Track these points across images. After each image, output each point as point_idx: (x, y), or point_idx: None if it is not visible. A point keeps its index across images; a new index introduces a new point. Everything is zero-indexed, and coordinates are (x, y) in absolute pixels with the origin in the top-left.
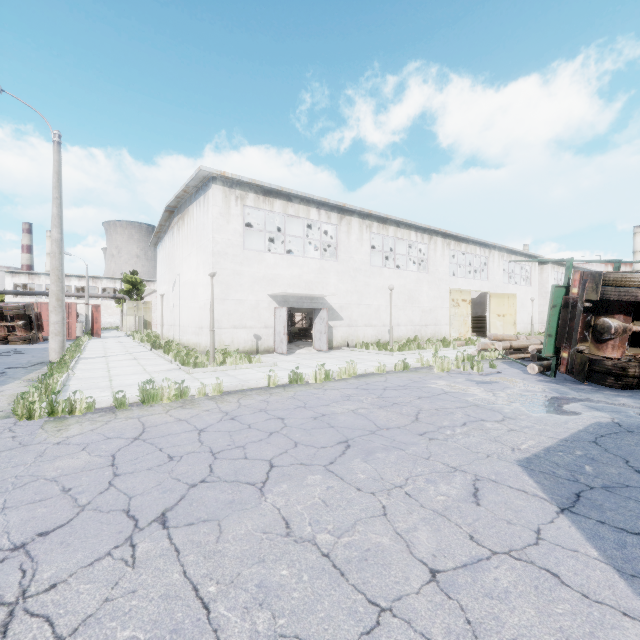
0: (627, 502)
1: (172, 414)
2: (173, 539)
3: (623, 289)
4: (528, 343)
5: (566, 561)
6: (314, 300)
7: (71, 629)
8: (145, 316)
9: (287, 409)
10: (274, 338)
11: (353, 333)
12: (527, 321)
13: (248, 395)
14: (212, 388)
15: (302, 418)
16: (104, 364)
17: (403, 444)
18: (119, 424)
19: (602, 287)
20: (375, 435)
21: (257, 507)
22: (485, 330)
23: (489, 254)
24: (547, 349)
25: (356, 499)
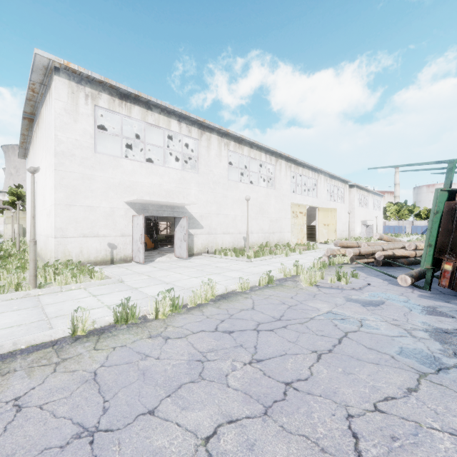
0: None
1: None
2: None
3: None
4: (373, 249)
5: None
6: (175, 209)
7: None
8: (25, 225)
9: None
10: (132, 246)
11: (212, 240)
12: (342, 229)
13: (3, 375)
14: None
15: None
16: None
17: None
18: None
19: None
20: None
21: None
22: (313, 236)
23: (318, 177)
24: (426, 260)
25: None
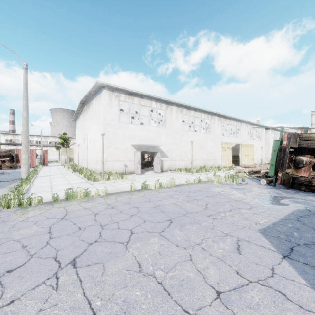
0: None
1: (81, 205)
2: (79, 274)
3: (309, 142)
4: (260, 169)
5: (289, 286)
6: (154, 147)
7: None
8: (70, 155)
9: (140, 202)
10: (134, 166)
11: (173, 164)
12: (259, 158)
13: (120, 195)
14: (102, 192)
15: (148, 207)
16: (49, 179)
17: (200, 221)
18: (54, 210)
19: (299, 141)
20: (185, 216)
21: (124, 256)
22: (238, 162)
23: (240, 125)
24: (271, 172)
25: (176, 251)
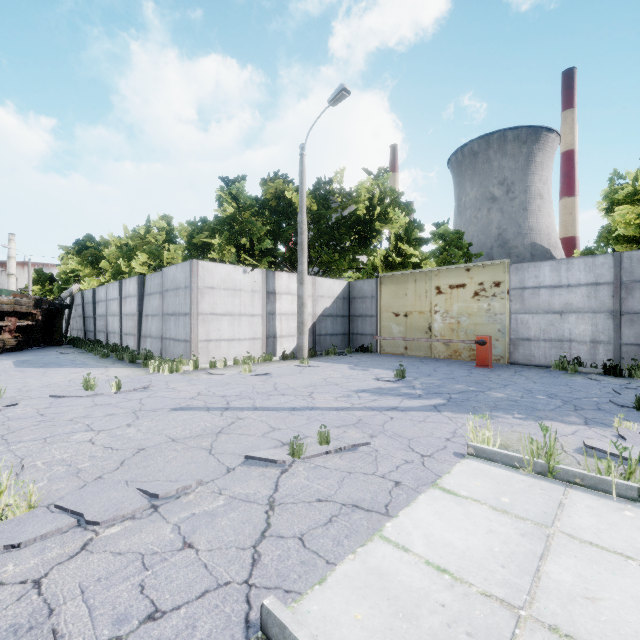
0: (52, 365)
1: None
2: None
3: None
4: None
5: (57, 369)
6: None
7: (5, 387)
8: None
9: None
10: None
11: None
12: None
13: None
14: None
15: None
16: None
17: None
18: None
19: None
20: None
21: None
22: None
23: None
24: None
25: None
